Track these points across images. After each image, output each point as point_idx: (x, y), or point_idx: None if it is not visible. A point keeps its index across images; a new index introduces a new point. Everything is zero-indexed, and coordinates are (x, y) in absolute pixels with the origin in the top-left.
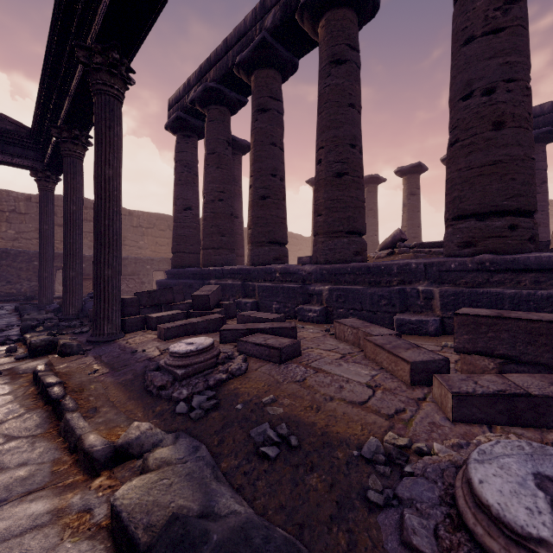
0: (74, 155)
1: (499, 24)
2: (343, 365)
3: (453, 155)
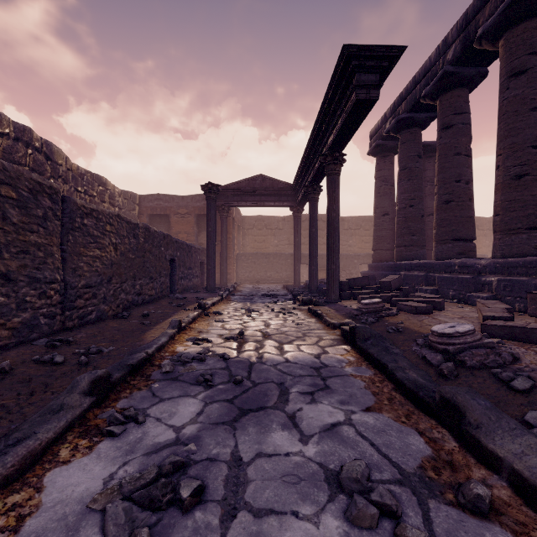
0: (314, 200)
1: None
2: (454, 319)
3: None
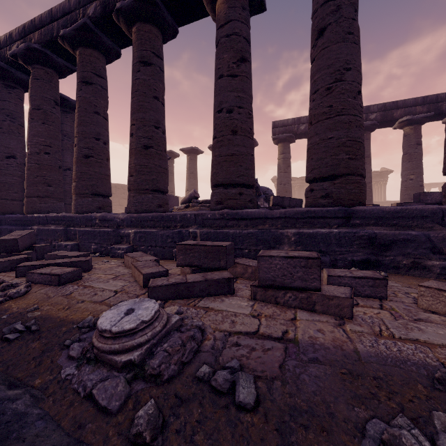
0: None
1: (235, 72)
2: (110, 281)
3: (213, 146)
